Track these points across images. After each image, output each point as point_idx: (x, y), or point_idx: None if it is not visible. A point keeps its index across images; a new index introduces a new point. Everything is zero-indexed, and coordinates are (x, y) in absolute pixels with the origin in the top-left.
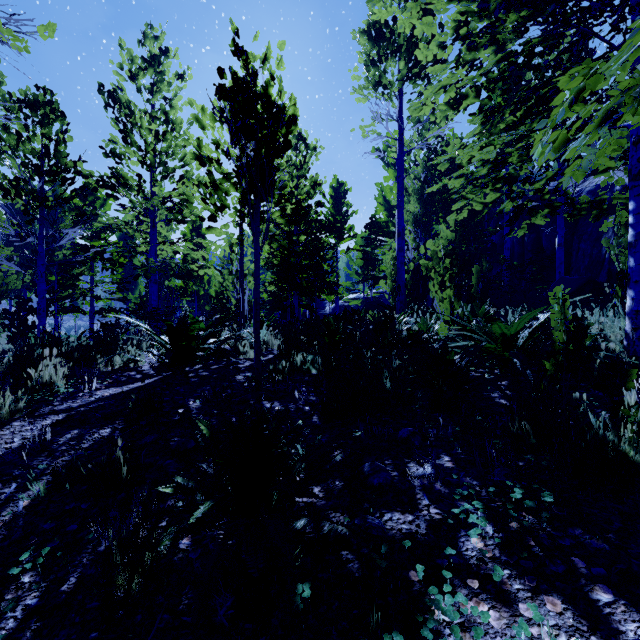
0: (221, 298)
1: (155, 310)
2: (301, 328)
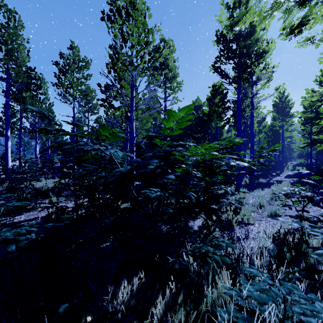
0: (301, 154)
1: (286, 157)
2: (320, 159)
